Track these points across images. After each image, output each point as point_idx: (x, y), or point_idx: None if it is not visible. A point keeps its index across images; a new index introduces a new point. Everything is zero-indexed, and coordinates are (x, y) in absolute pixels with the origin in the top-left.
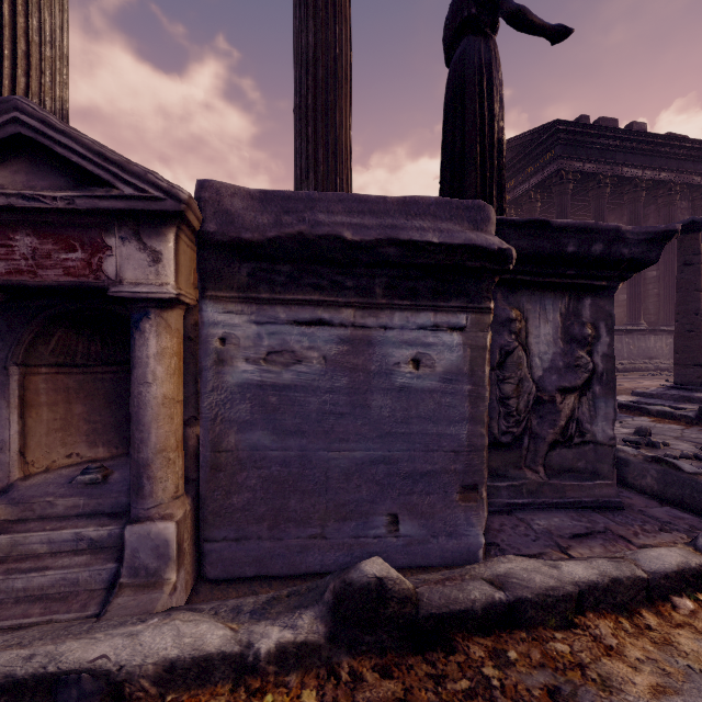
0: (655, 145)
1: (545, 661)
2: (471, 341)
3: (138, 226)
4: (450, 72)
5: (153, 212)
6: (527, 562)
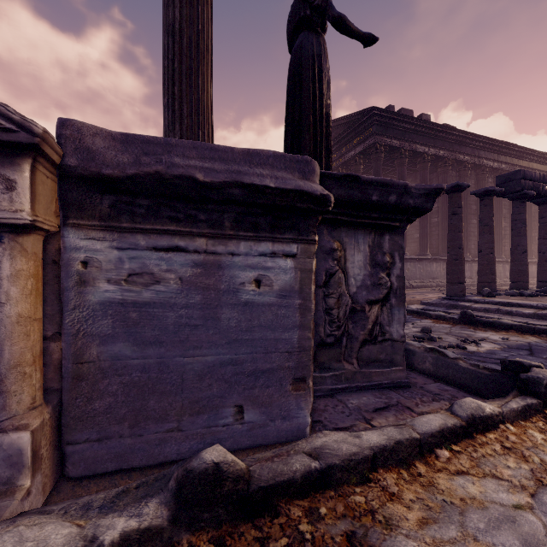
0: (436, 131)
1: (347, 512)
2: (300, 265)
3: None
4: (291, 58)
5: (5, 142)
6: (338, 435)
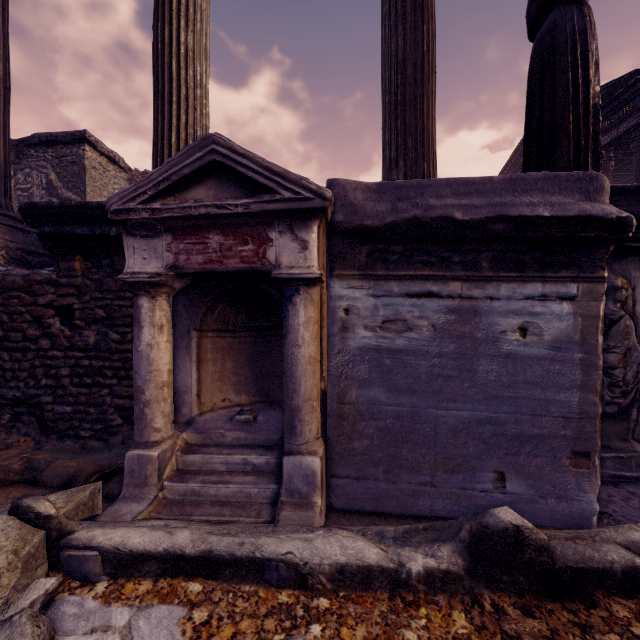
0: None
1: None
2: (582, 310)
3: (292, 222)
4: (535, 46)
5: (303, 209)
6: None
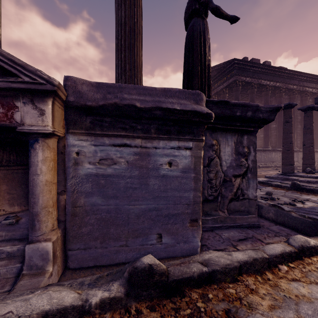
0: (274, 71)
1: (224, 298)
2: (194, 154)
3: (32, 97)
4: (187, 33)
5: (40, 90)
6: (218, 253)
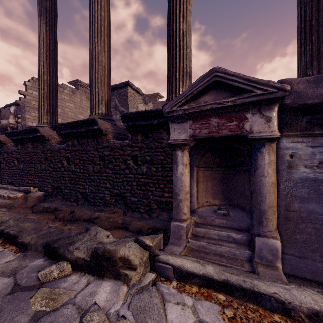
0: None
1: None
2: None
3: (260, 107)
4: None
5: (269, 99)
6: None
